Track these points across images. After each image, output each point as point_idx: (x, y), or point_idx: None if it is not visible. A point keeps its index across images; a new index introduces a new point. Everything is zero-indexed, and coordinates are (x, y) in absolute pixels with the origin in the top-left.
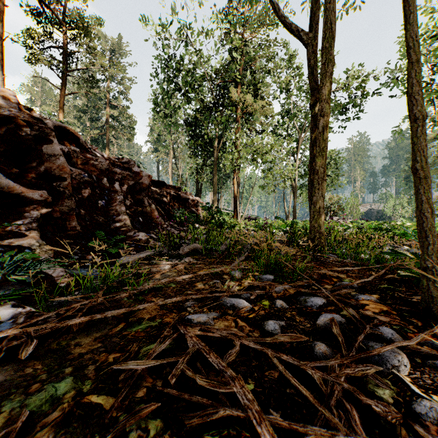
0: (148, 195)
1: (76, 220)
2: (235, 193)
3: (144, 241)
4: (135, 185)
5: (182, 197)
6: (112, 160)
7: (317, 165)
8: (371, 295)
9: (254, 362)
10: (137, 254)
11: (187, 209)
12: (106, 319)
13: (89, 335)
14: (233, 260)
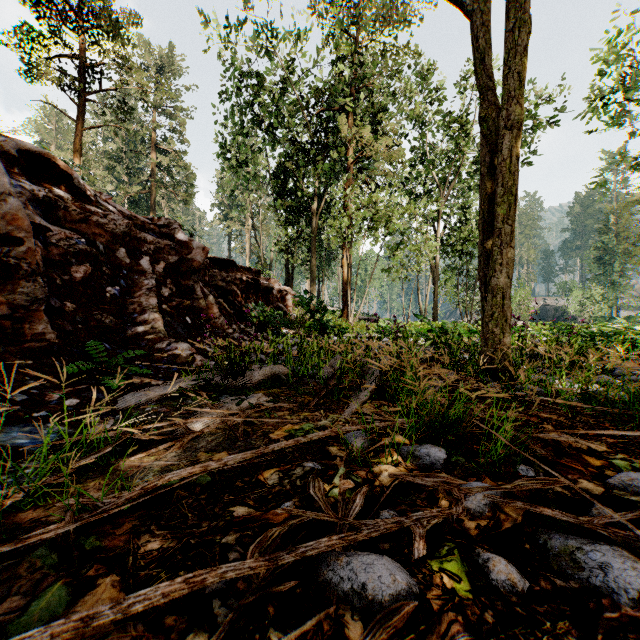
0: (205, 280)
1: (49, 320)
2: (345, 280)
3: (185, 358)
4: (181, 264)
5: (262, 285)
6: (140, 220)
7: (501, 221)
8: None
9: None
10: (163, 386)
11: (270, 305)
12: None
13: None
14: (347, 398)
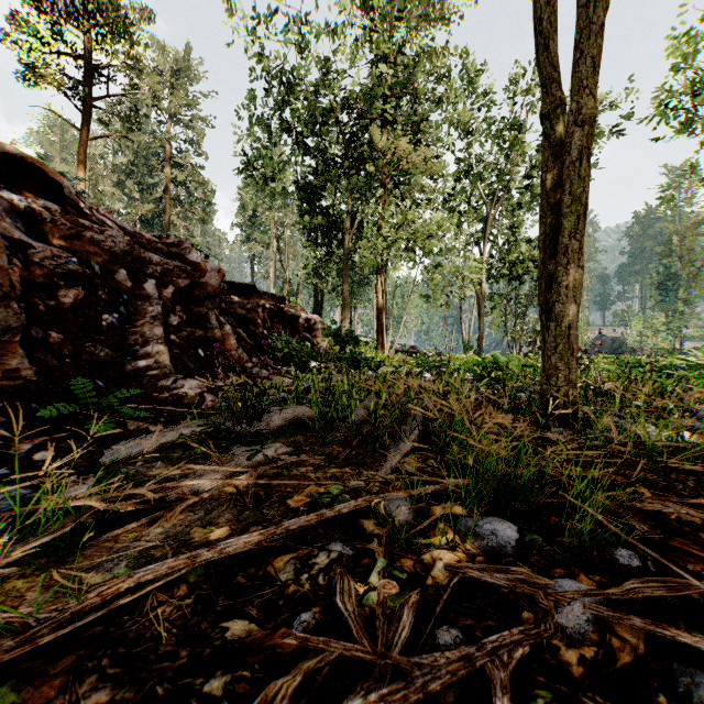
0: (221, 307)
1: (27, 353)
2: (380, 308)
3: (194, 398)
4: (193, 288)
5: (287, 313)
6: (146, 238)
7: (566, 235)
8: None
9: None
10: (163, 433)
11: (296, 335)
12: None
13: None
14: (384, 449)
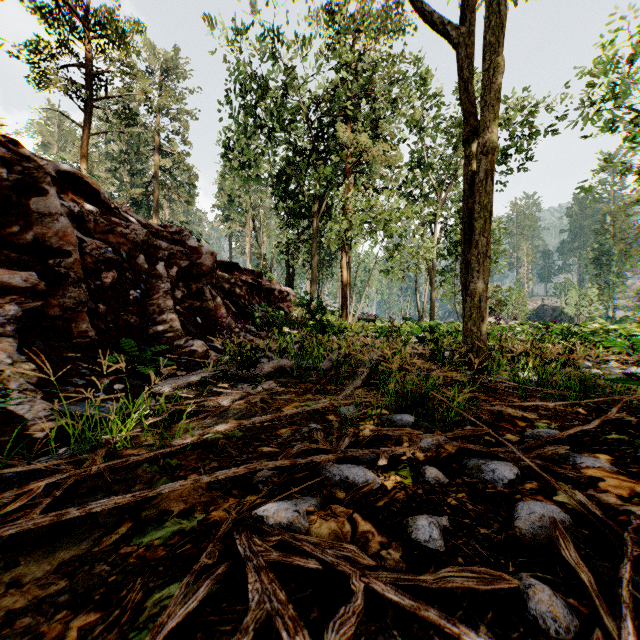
0: (212, 283)
1: (89, 320)
2: (344, 281)
3: (201, 354)
4: (191, 268)
5: (264, 287)
6: (155, 228)
7: (477, 233)
8: (596, 455)
9: (398, 637)
10: (187, 376)
11: (272, 305)
12: (97, 514)
13: (50, 556)
14: (343, 386)
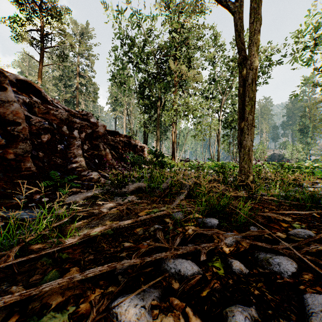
0: (104, 141)
1: (32, 161)
2: (173, 141)
3: (96, 179)
4: (93, 133)
5: (132, 144)
6: (73, 112)
7: (247, 113)
8: None
9: None
10: (86, 192)
11: (136, 153)
12: None
13: None
14: (174, 198)
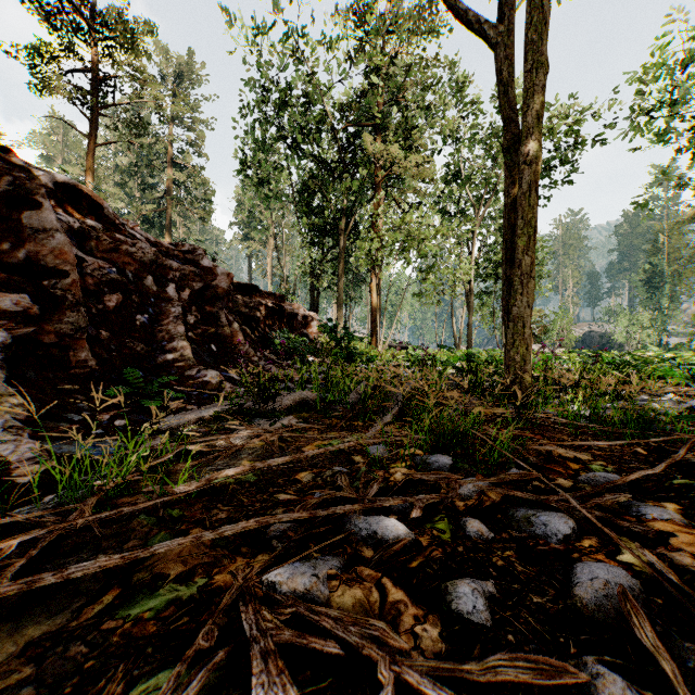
0: (228, 307)
1: (90, 348)
2: (374, 305)
3: (215, 385)
4: (205, 290)
5: (286, 311)
6: (165, 247)
7: (521, 252)
8: (662, 504)
9: None
10: (198, 411)
11: (294, 332)
12: (79, 577)
13: (18, 633)
14: (372, 421)
